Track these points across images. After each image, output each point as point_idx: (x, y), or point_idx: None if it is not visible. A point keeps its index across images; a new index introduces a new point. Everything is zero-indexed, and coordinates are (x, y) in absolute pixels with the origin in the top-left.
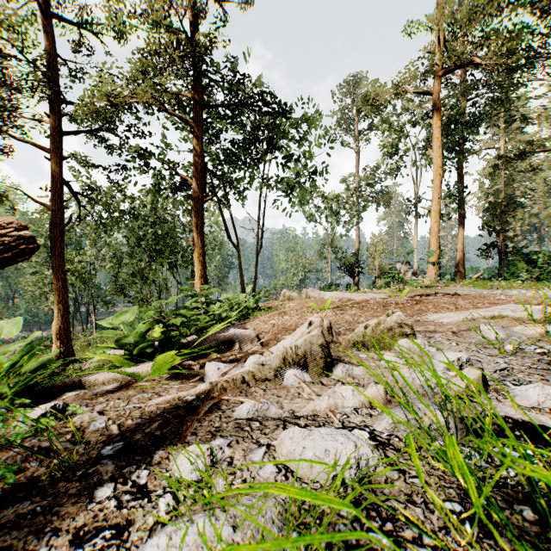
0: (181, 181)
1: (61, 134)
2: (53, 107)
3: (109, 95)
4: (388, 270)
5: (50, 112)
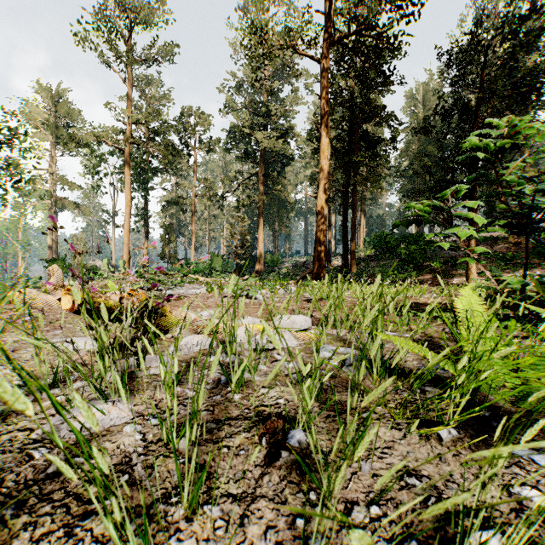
0: None
1: None
2: None
3: None
4: (90, 268)
5: None
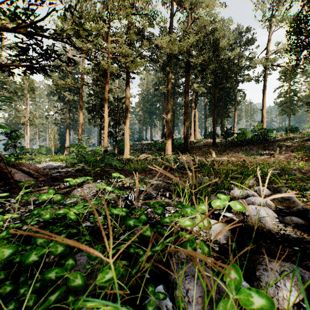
0: None
1: None
2: None
3: None
4: None
5: None
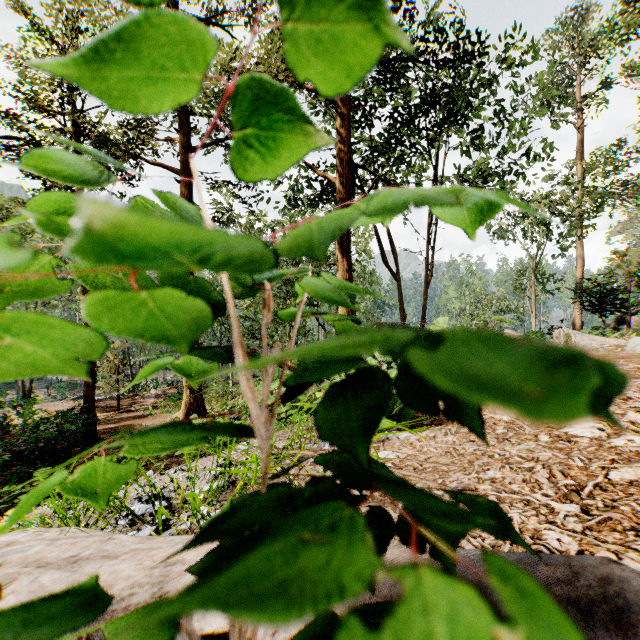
0: (321, 188)
1: (191, 151)
2: (183, 120)
3: (228, 71)
4: None
5: (180, 127)
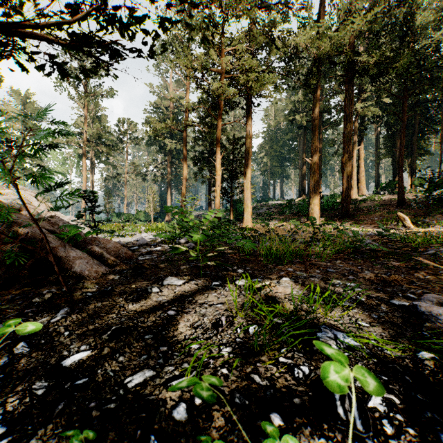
0: None
1: None
2: None
3: None
4: None
5: None
